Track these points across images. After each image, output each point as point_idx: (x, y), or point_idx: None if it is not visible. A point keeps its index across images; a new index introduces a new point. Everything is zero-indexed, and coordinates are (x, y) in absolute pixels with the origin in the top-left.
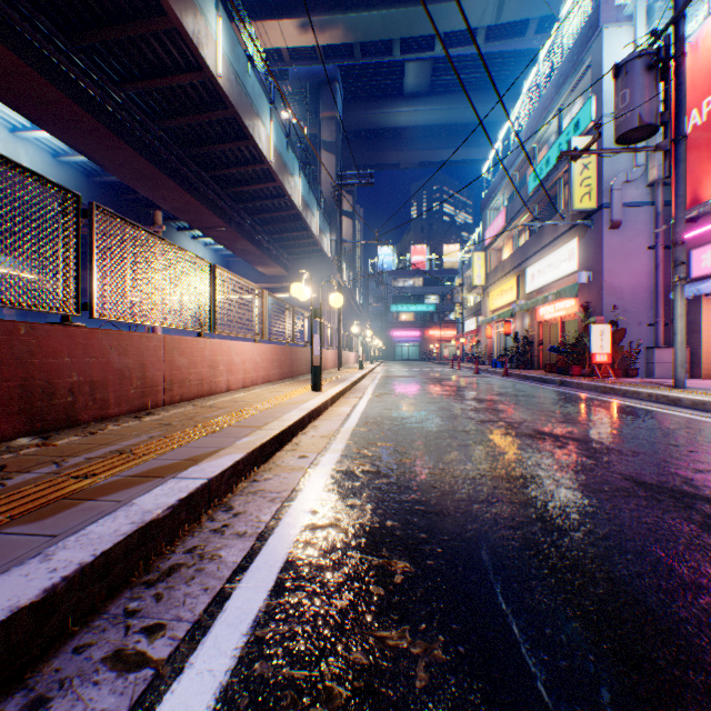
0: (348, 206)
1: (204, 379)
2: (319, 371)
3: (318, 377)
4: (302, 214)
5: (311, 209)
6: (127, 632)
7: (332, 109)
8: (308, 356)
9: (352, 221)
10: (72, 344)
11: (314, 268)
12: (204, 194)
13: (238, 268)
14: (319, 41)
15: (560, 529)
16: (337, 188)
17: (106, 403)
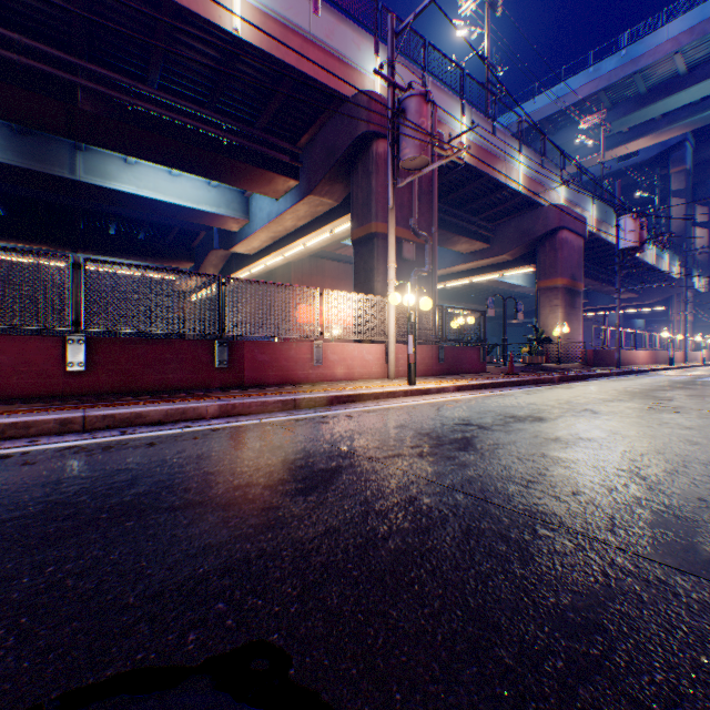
0: (700, 217)
1: (632, 361)
2: (670, 360)
3: (670, 361)
4: (653, 266)
5: (660, 257)
6: (656, 372)
7: (679, 164)
8: (661, 355)
9: (706, 230)
10: (620, 353)
11: (661, 289)
12: (592, 275)
13: (593, 296)
14: (666, 138)
15: (707, 373)
16: (684, 224)
17: (622, 363)
